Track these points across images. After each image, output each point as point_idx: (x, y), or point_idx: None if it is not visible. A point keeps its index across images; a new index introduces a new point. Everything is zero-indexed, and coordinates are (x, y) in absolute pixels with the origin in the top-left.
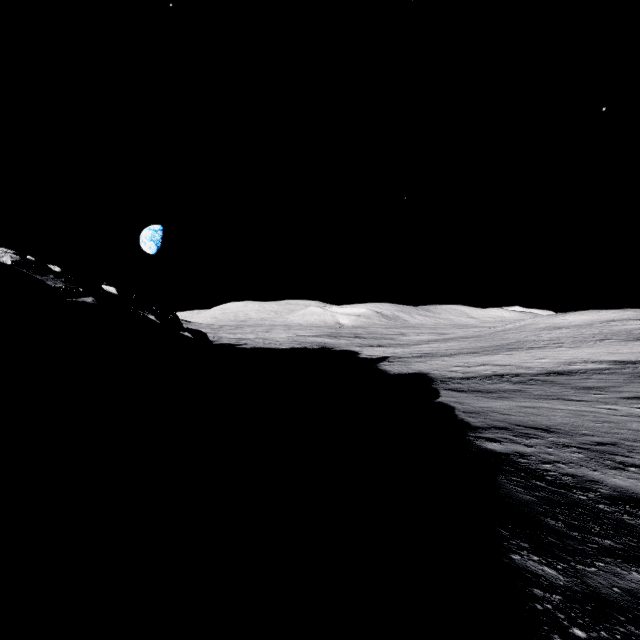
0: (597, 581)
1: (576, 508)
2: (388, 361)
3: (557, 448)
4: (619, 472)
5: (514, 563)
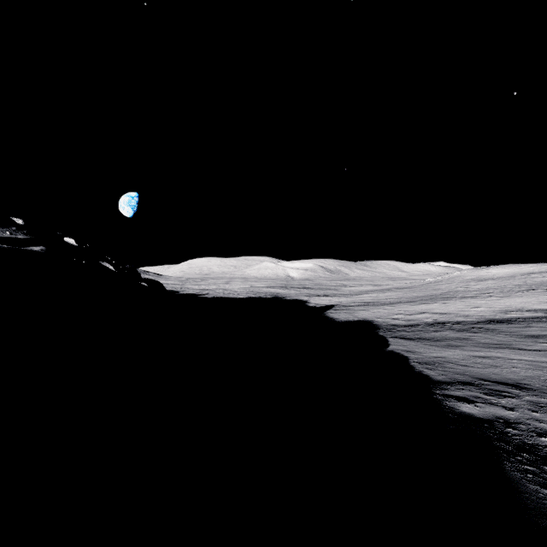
0: None
1: None
2: (334, 309)
3: (543, 412)
4: None
5: None
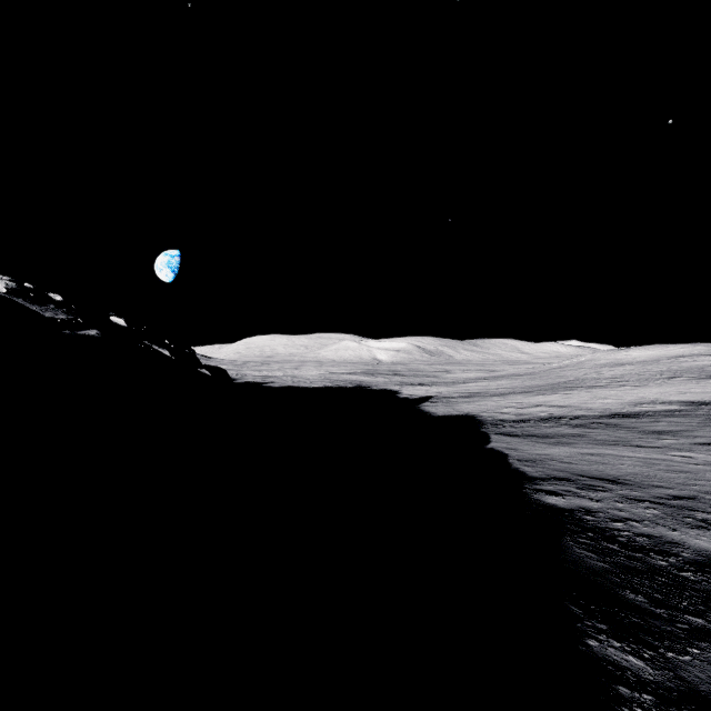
0: (694, 674)
1: (657, 577)
2: (431, 401)
3: (628, 503)
4: (702, 532)
5: (592, 651)
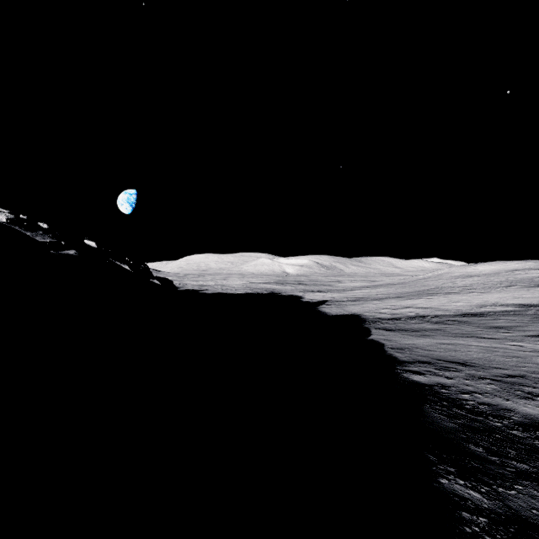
0: (517, 503)
1: (493, 434)
2: (327, 304)
3: (473, 380)
4: (528, 401)
5: (443, 487)
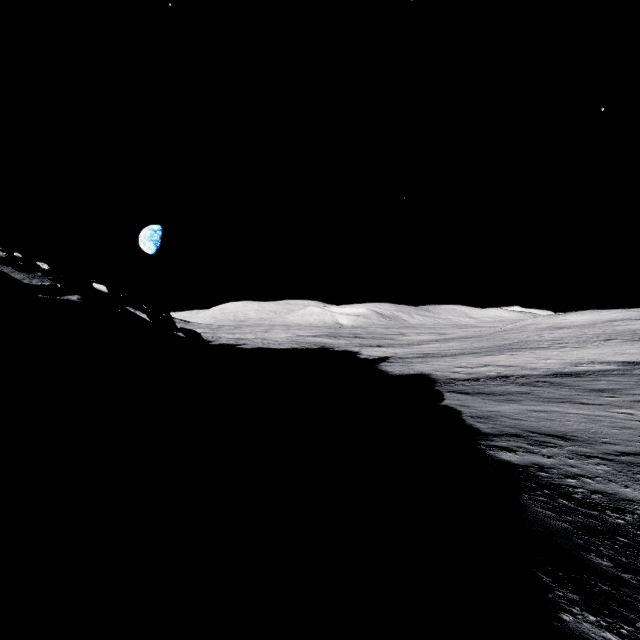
0: None
1: (617, 537)
2: (388, 361)
3: (579, 459)
4: None
5: (568, 628)
